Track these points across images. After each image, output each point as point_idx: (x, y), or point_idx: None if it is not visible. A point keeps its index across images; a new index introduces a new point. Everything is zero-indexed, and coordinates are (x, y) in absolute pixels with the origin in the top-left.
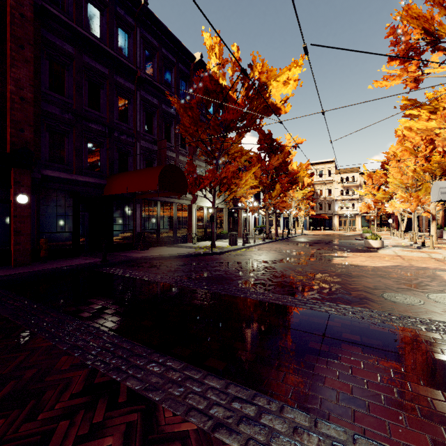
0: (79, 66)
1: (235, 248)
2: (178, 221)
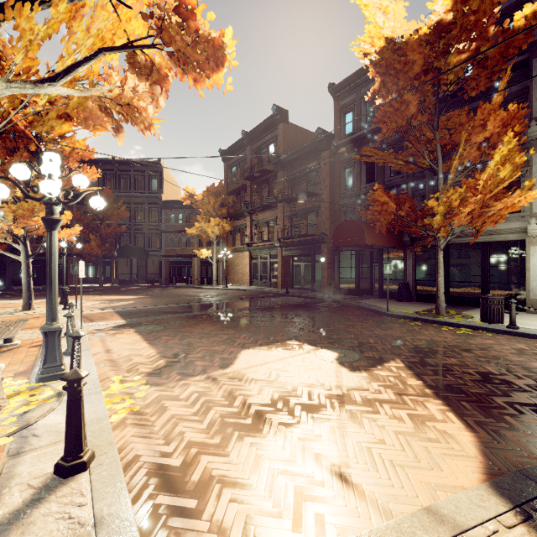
0: (357, 160)
1: (439, 320)
2: (496, 270)
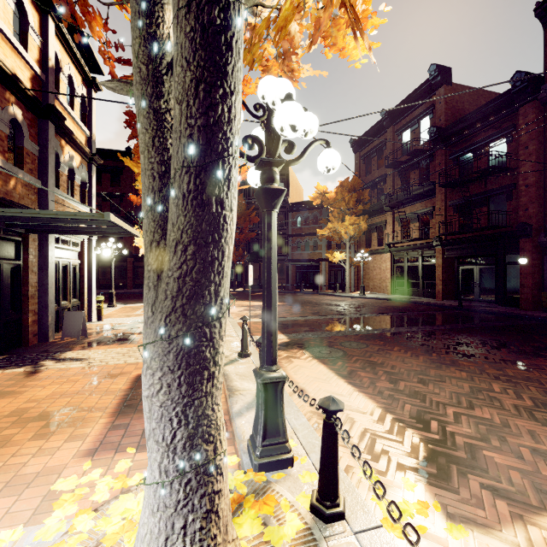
0: None
1: None
2: None
